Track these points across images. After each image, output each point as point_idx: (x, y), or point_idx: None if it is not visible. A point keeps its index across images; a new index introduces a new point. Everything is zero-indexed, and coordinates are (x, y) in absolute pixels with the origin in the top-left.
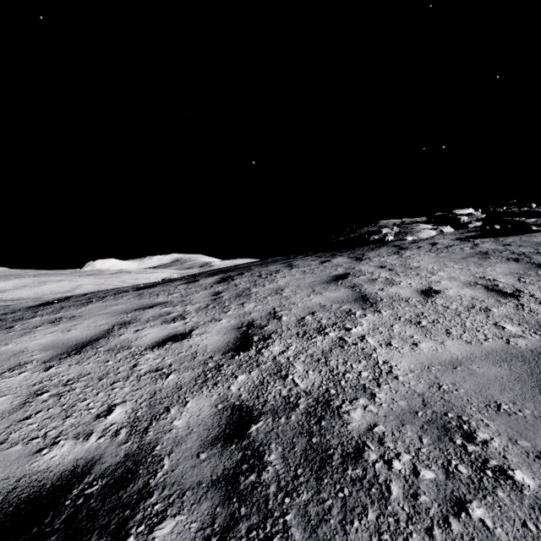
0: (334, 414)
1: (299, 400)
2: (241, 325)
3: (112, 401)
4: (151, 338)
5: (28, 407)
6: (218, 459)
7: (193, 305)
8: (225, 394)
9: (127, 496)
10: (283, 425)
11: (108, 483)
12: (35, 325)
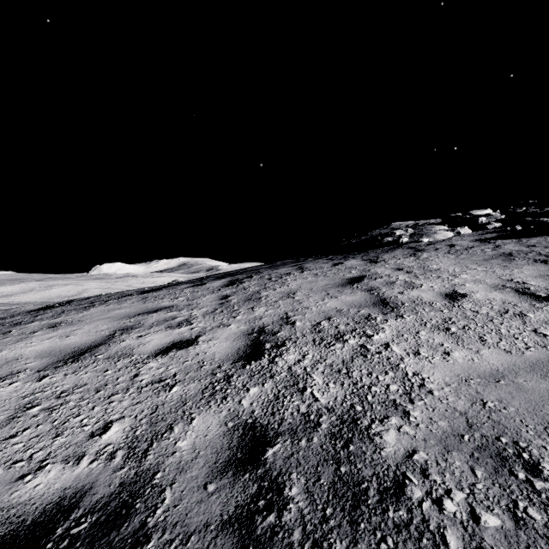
0: (363, 436)
1: (321, 418)
2: (251, 331)
3: (109, 416)
4: (155, 345)
5: (15, 423)
6: (229, 492)
7: (199, 309)
8: (235, 410)
9: (119, 540)
10: (304, 449)
11: (99, 520)
12: (33, 330)
